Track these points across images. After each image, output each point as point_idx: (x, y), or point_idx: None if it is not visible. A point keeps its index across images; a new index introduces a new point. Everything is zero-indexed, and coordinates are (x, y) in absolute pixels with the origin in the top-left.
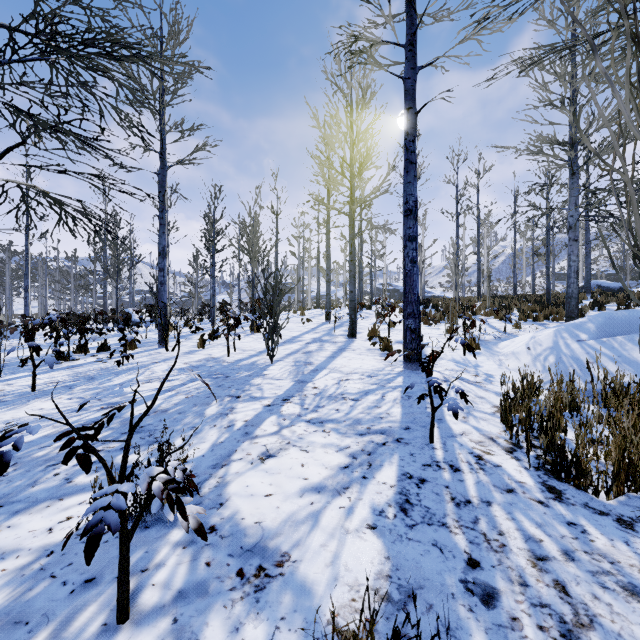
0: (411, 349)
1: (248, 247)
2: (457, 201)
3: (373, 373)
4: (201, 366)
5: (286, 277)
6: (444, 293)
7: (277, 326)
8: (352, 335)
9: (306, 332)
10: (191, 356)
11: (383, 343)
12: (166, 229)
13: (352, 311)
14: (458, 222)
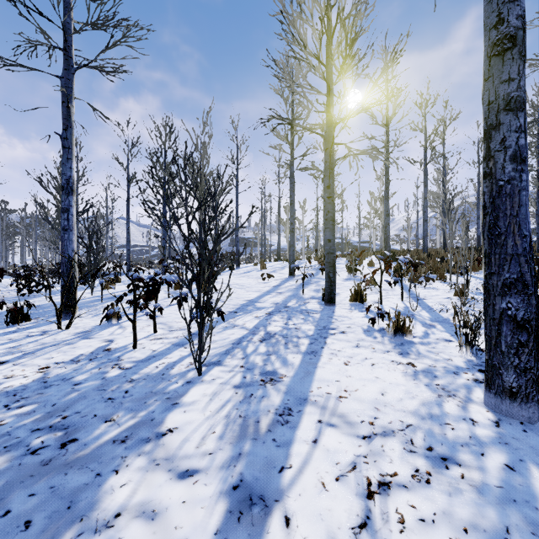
0: (516, 368)
1: (192, 184)
2: (425, 148)
3: (434, 437)
4: (58, 382)
5: (226, 206)
6: (393, 246)
7: (207, 303)
8: (330, 300)
9: (266, 292)
10: (78, 344)
11: (393, 323)
12: (72, 154)
13: (330, 267)
14: (426, 170)
